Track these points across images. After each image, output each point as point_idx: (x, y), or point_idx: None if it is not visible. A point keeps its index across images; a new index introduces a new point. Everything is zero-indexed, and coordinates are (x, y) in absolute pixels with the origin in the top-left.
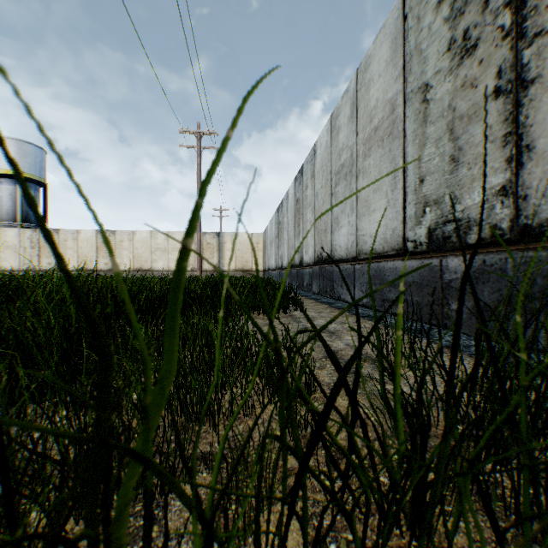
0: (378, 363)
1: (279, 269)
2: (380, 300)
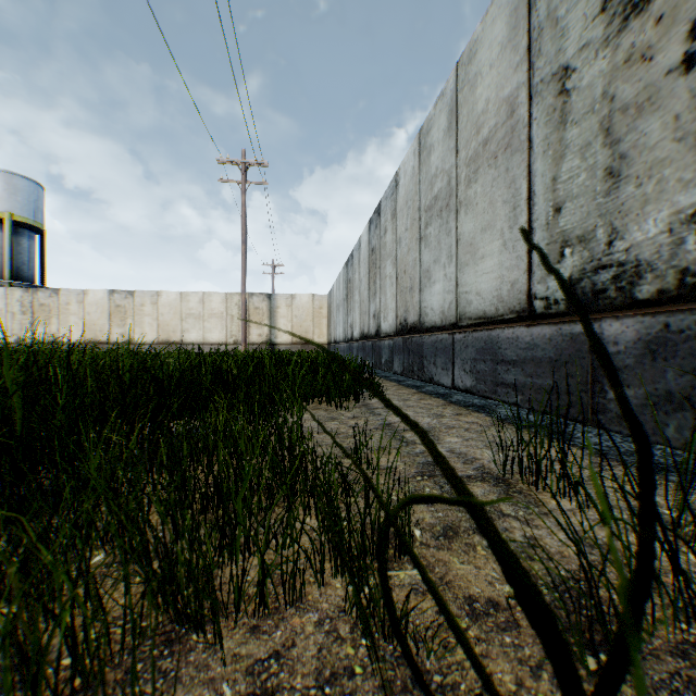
0: (504, 484)
1: (349, 341)
2: (492, 384)
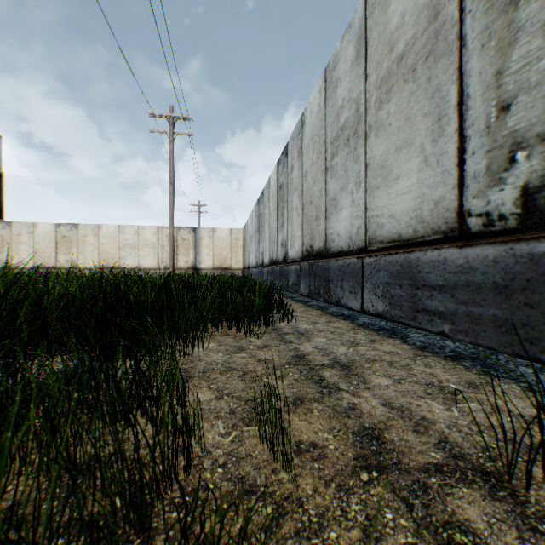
0: (505, 492)
1: (260, 266)
2: (411, 310)
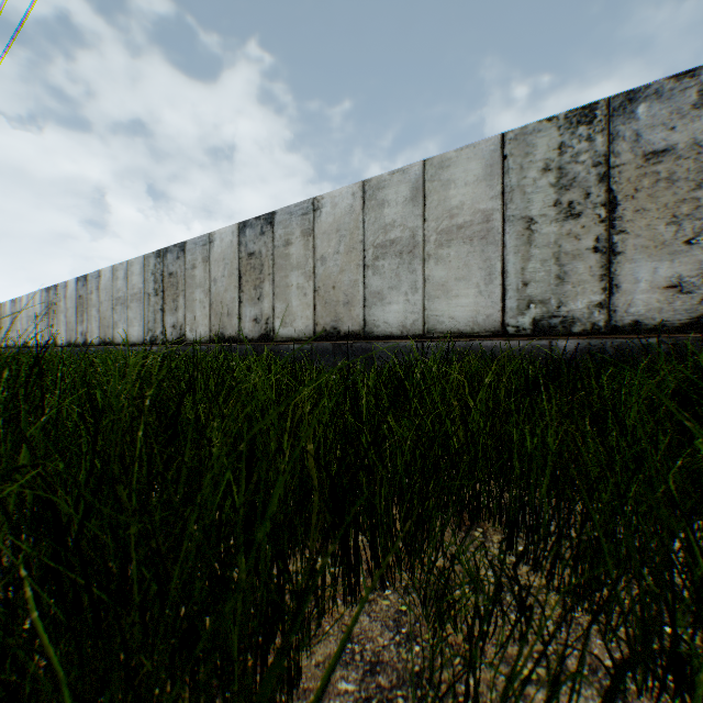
0: None
1: None
2: None
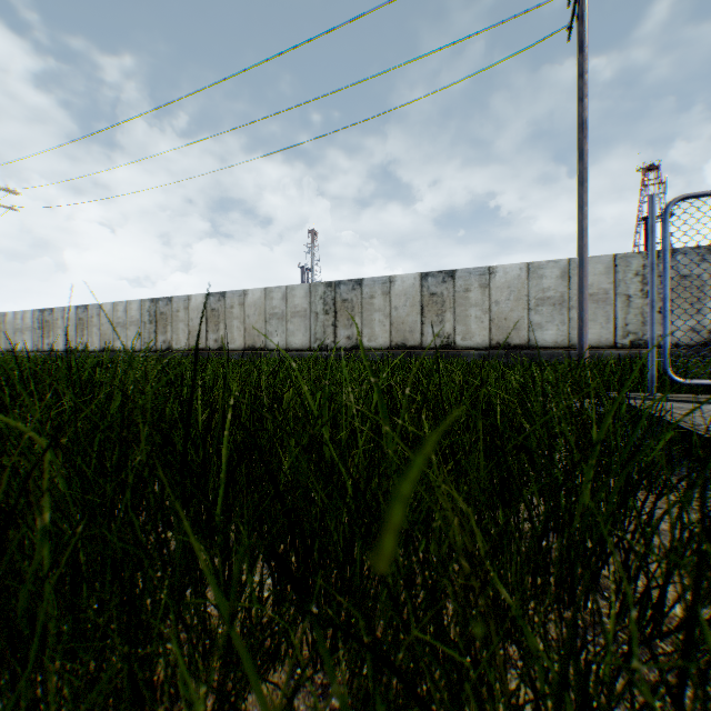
0: None
1: None
2: None
